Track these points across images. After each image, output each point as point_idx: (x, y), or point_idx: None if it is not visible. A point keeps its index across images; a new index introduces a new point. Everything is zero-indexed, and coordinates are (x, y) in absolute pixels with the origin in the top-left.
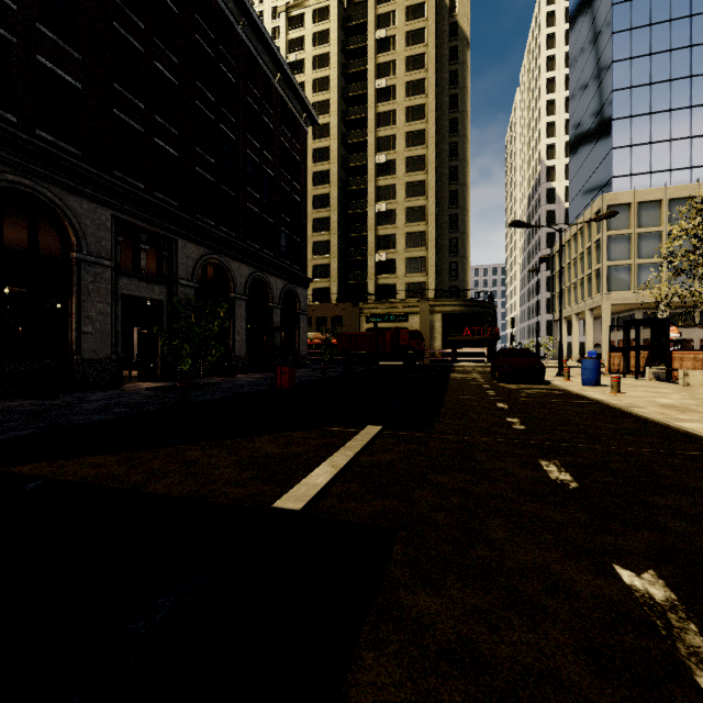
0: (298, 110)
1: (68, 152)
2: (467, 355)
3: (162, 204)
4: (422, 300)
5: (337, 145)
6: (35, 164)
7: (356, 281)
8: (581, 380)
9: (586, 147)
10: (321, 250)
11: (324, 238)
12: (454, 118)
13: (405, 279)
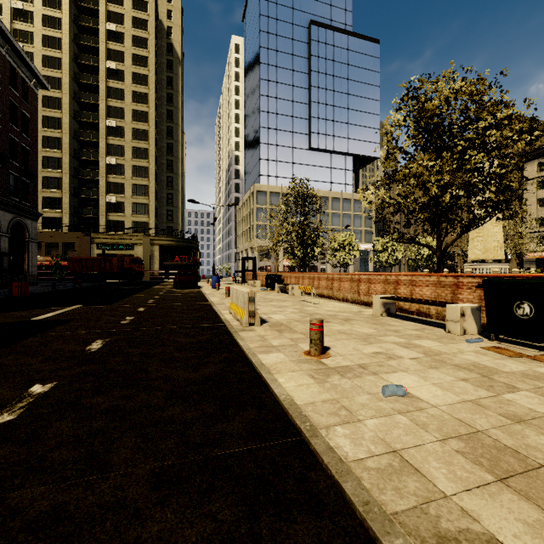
0: (27, 75)
1: None
2: None
3: None
4: (144, 235)
5: (69, 100)
6: None
7: (88, 215)
8: (212, 286)
9: (250, 152)
10: (52, 185)
11: (55, 175)
12: (170, 109)
13: (132, 218)
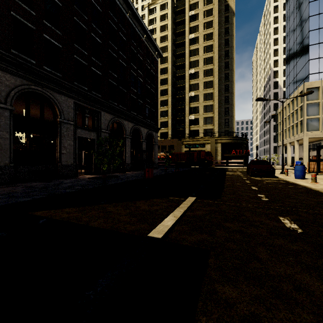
0: (153, 51)
1: (56, 75)
2: (233, 163)
3: (94, 96)
4: (211, 137)
5: (171, 66)
6: (43, 81)
7: (180, 129)
8: (294, 176)
9: (294, 60)
10: (163, 115)
11: (165, 109)
12: (227, 50)
13: (203, 127)
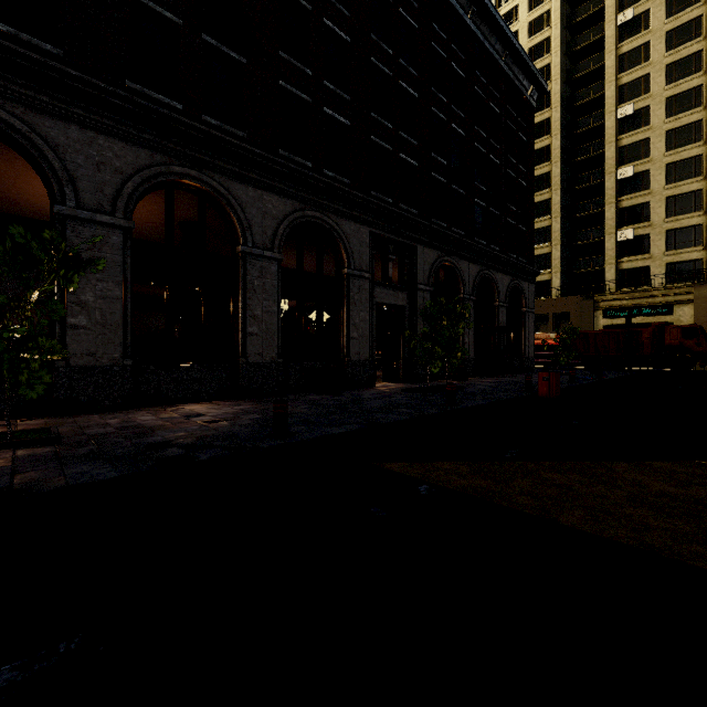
0: (524, 84)
1: (342, 183)
2: None
3: (406, 215)
4: (698, 284)
5: (560, 113)
6: (323, 198)
7: (586, 269)
8: None
9: None
10: (538, 239)
11: (543, 225)
12: None
13: (666, 258)
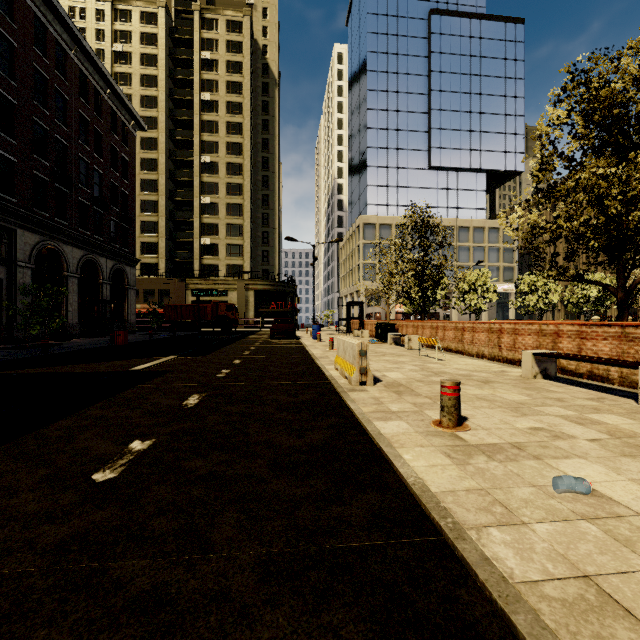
0: (127, 118)
1: None
2: None
3: (4, 203)
4: (239, 279)
5: (165, 139)
6: None
7: (183, 260)
8: (312, 336)
9: (356, 179)
10: (149, 230)
11: (152, 219)
12: (266, 138)
13: (226, 261)
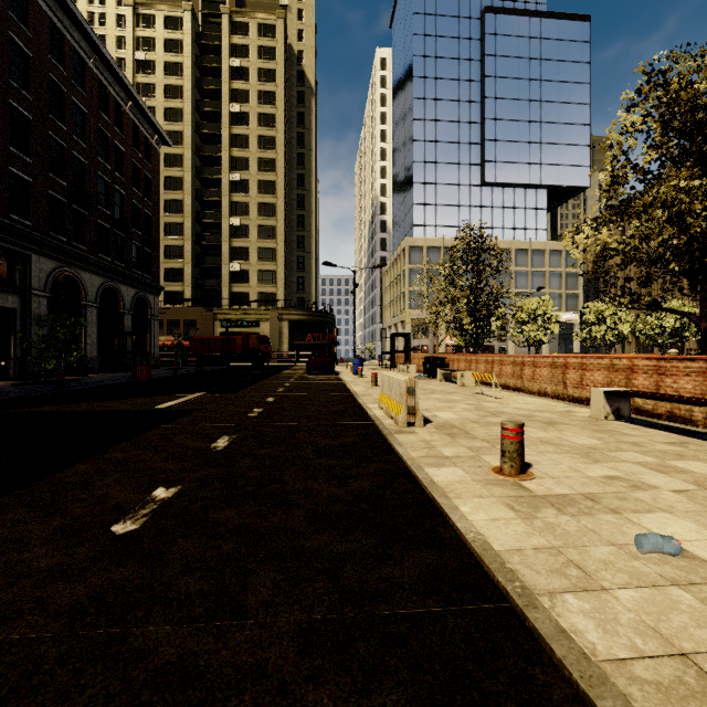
0: (150, 132)
1: None
2: None
3: (18, 226)
4: (272, 309)
5: (191, 155)
6: None
7: (211, 287)
8: (353, 371)
9: (401, 197)
10: (174, 254)
11: (177, 243)
12: (301, 152)
13: (258, 289)
